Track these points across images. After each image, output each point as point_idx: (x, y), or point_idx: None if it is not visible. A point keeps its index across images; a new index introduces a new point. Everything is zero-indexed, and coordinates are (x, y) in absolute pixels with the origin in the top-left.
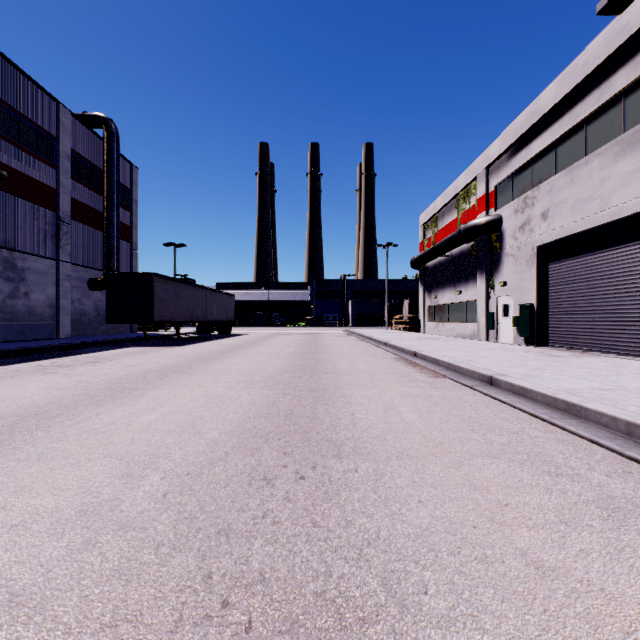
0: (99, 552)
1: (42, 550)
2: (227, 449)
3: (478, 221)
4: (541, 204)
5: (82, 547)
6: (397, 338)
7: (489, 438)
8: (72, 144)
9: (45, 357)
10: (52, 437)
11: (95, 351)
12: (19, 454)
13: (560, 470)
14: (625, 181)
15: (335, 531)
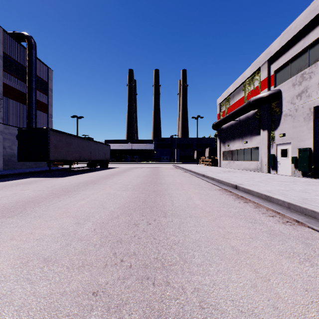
0: None
1: None
2: None
3: (263, 94)
4: (318, 76)
5: None
6: (209, 171)
7: None
8: (4, 49)
9: None
10: None
11: None
12: None
13: None
14: None
15: None
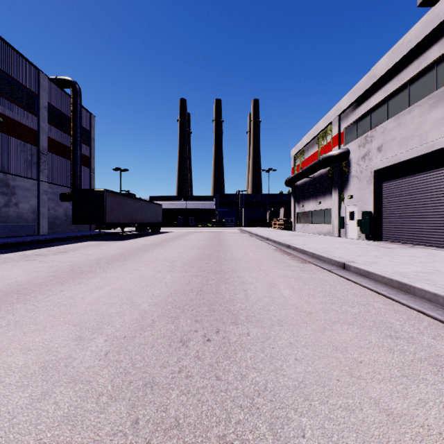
0: (53, 401)
1: (10, 399)
2: (154, 317)
3: (332, 153)
4: (377, 141)
5: (41, 397)
6: (276, 235)
7: (345, 309)
8: (48, 99)
9: (28, 248)
10: (27, 308)
11: (64, 244)
12: (2, 321)
13: (398, 334)
14: (437, 124)
15: (233, 383)
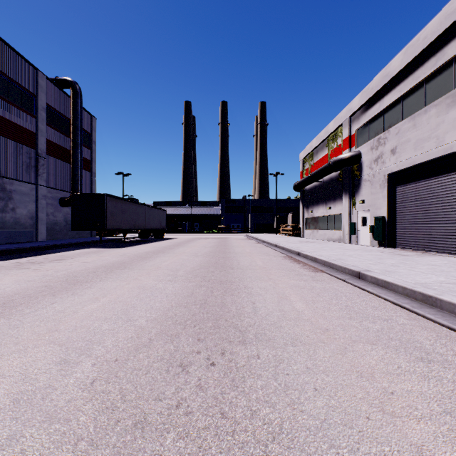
0: (20, 449)
1: None
2: (151, 335)
3: (343, 156)
4: (391, 143)
5: (6, 442)
6: (284, 241)
7: (365, 325)
8: (47, 100)
9: (24, 256)
10: (10, 324)
11: (62, 251)
12: None
13: (430, 356)
14: (455, 125)
15: (241, 423)
